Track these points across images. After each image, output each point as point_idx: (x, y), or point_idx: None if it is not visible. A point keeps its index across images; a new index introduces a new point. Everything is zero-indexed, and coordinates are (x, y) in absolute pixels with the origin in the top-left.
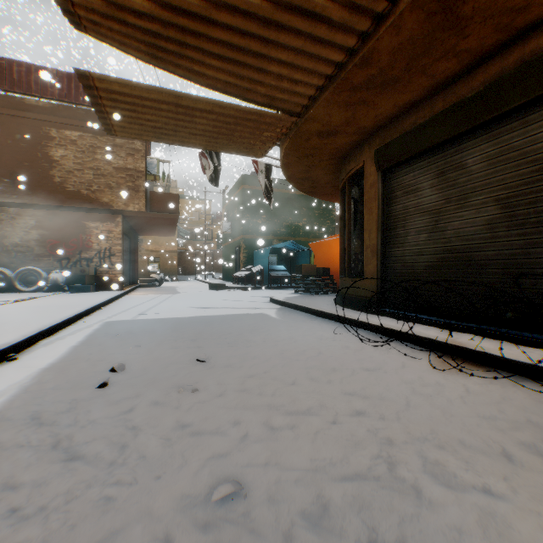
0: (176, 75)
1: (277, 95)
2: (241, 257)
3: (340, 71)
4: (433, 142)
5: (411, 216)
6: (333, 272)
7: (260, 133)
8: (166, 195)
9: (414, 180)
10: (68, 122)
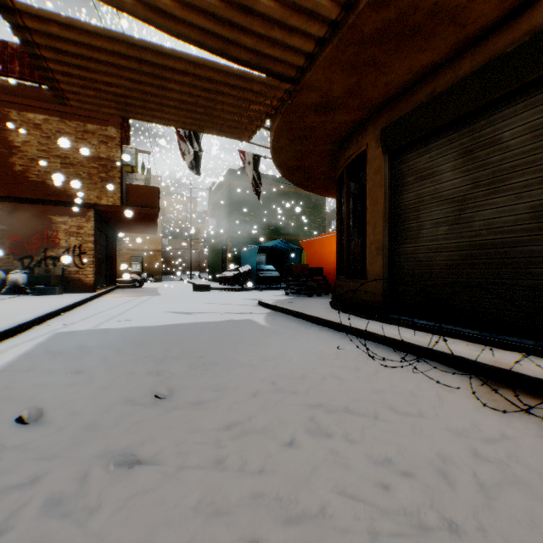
0: (137, 19)
1: (266, 51)
2: (228, 256)
3: (347, 16)
4: (458, 113)
5: (427, 206)
6: (326, 272)
7: (247, 107)
8: (145, 188)
9: (430, 162)
10: (31, 104)
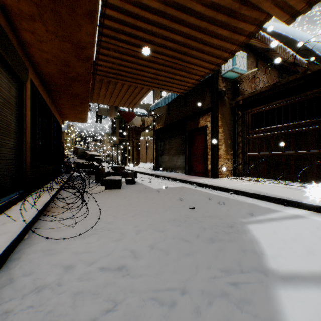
0: None
1: None
2: None
3: None
4: None
5: None
6: None
7: None
8: None
9: None
10: None
